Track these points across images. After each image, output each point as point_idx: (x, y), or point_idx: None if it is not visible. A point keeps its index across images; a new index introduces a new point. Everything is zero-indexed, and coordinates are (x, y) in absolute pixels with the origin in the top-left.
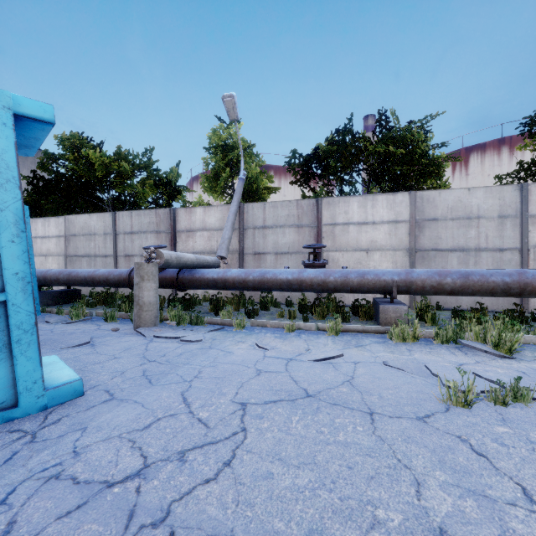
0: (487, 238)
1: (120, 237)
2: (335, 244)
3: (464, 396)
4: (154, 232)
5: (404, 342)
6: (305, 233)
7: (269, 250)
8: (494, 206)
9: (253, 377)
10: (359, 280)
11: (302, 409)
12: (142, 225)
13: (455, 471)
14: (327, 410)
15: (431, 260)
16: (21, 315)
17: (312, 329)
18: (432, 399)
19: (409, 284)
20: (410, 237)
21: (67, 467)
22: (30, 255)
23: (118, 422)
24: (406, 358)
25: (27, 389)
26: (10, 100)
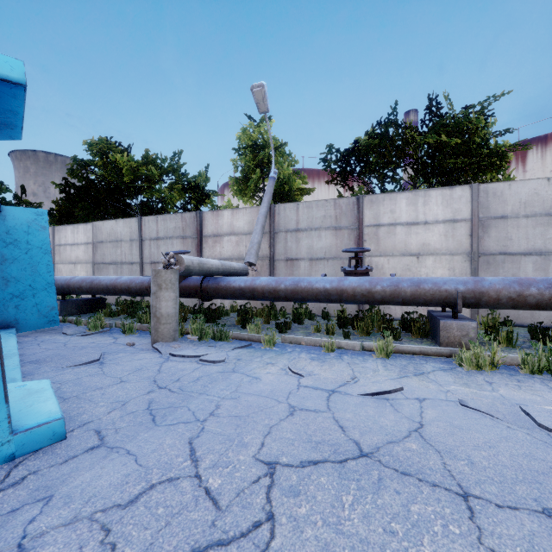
0: None
1: (146, 243)
2: (379, 249)
3: None
4: (180, 237)
5: (479, 370)
6: (343, 236)
7: (302, 256)
8: None
9: (284, 418)
10: (413, 289)
11: (356, 480)
12: (168, 230)
13: None
14: (395, 486)
15: (499, 265)
16: None
17: (356, 349)
18: None
19: (478, 295)
20: (472, 239)
21: None
22: (49, 261)
23: (96, 489)
24: (489, 396)
25: None
26: None
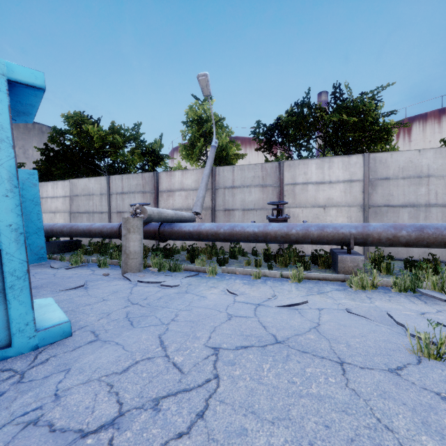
0: (437, 195)
1: (113, 197)
2: (295, 202)
3: (436, 348)
4: (141, 192)
5: (364, 289)
6: (268, 192)
7: (237, 207)
8: (443, 165)
9: (224, 321)
10: (319, 232)
11: (272, 356)
12: (131, 187)
13: (443, 437)
14: (297, 358)
15: (383, 215)
16: (14, 263)
17: (277, 276)
18: (401, 350)
19: (365, 236)
20: (364, 194)
21: (46, 412)
22: (39, 211)
23: (99, 364)
24: (368, 306)
25: (19, 331)
26: (4, 67)
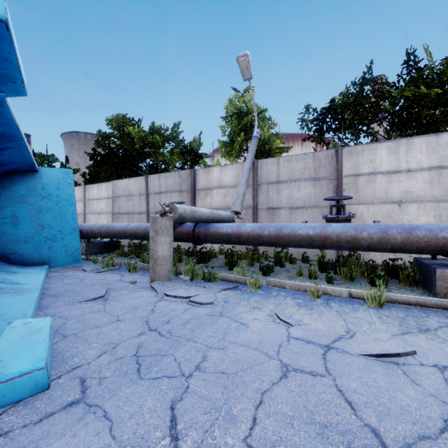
0: None
1: (151, 197)
2: (358, 197)
3: None
4: (177, 191)
5: None
6: (322, 186)
7: (283, 205)
8: None
9: (277, 381)
10: (404, 236)
11: None
12: (168, 186)
13: None
14: None
15: None
16: None
17: (343, 295)
18: None
19: None
20: None
21: None
22: (74, 211)
23: None
24: None
25: None
26: None
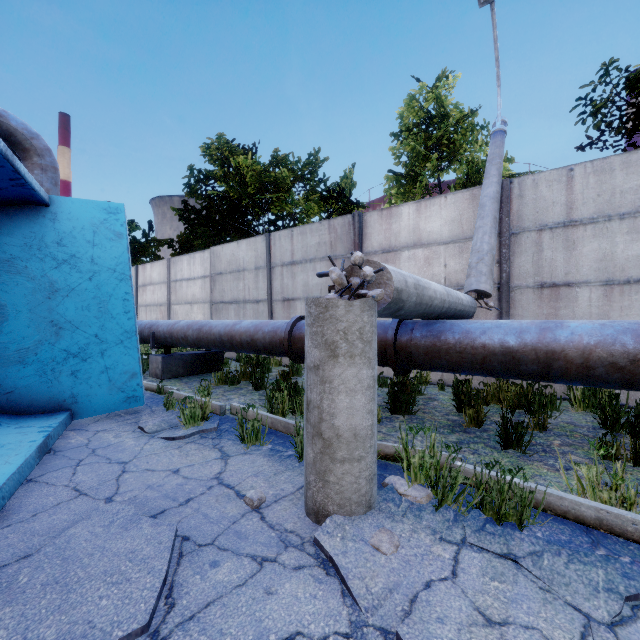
0: None
1: (276, 271)
2: None
3: None
4: (326, 258)
5: None
6: None
7: (583, 277)
8: None
9: None
10: None
11: None
12: (308, 249)
13: None
14: None
15: None
16: None
17: None
18: None
19: None
20: None
21: None
22: (127, 293)
23: None
24: None
25: None
26: None
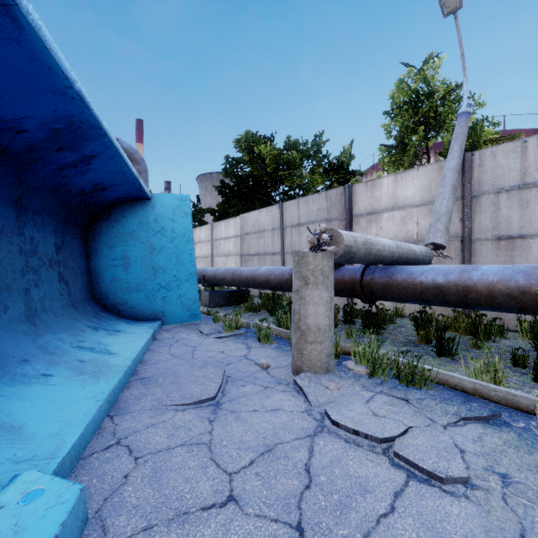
0: None
1: (287, 231)
2: None
3: None
4: (324, 221)
5: None
6: None
7: (536, 230)
8: None
9: None
10: None
11: None
12: (310, 214)
13: None
14: None
15: None
16: None
17: None
18: None
19: None
20: None
21: None
22: (191, 250)
23: None
24: None
25: None
26: None
